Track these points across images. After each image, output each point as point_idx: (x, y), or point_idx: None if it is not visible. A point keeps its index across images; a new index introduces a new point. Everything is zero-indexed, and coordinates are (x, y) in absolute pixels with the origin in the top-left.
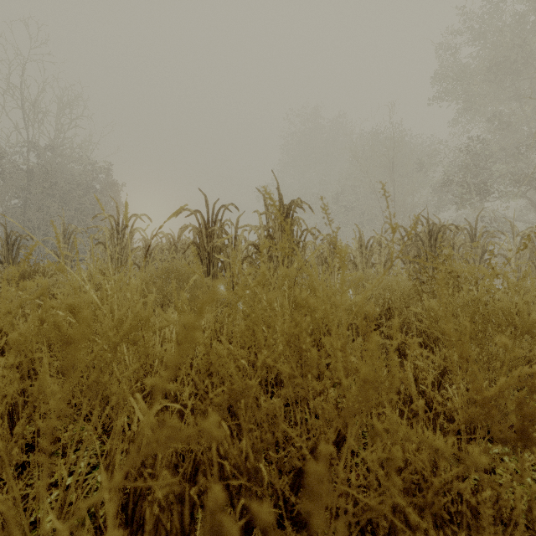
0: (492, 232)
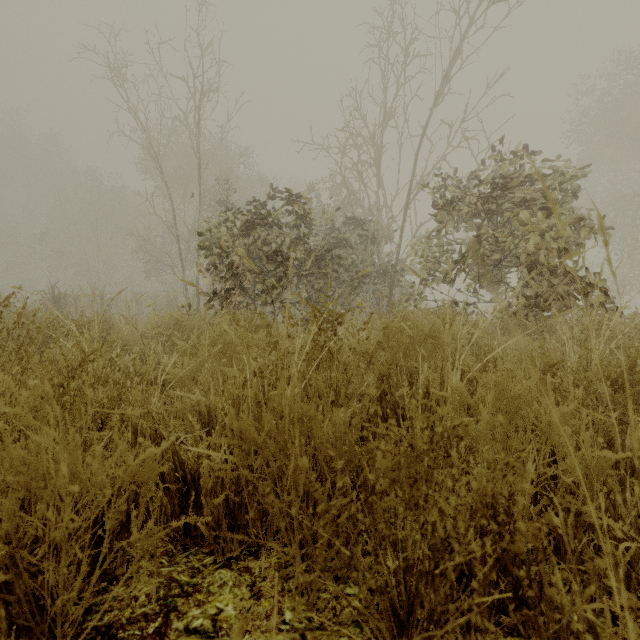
0: (115, 298)
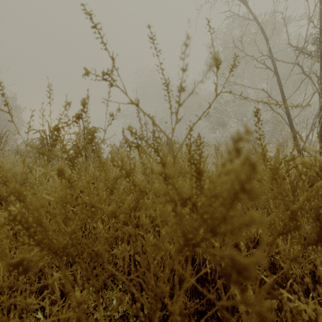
0: (204, 144)
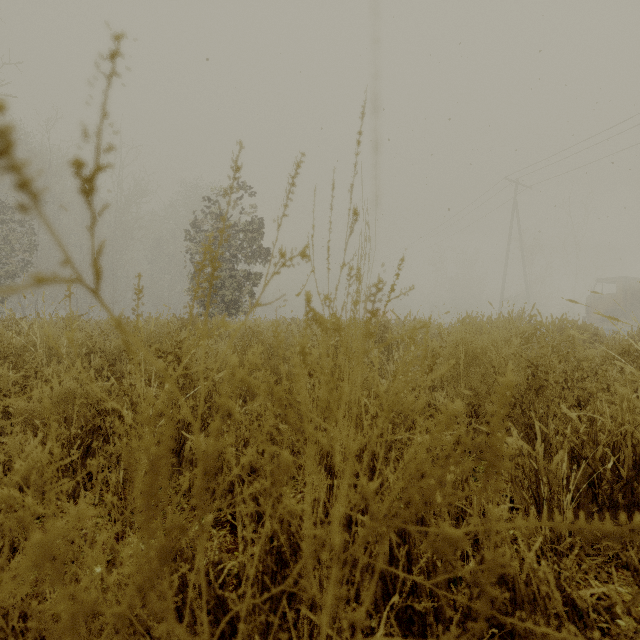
0: None
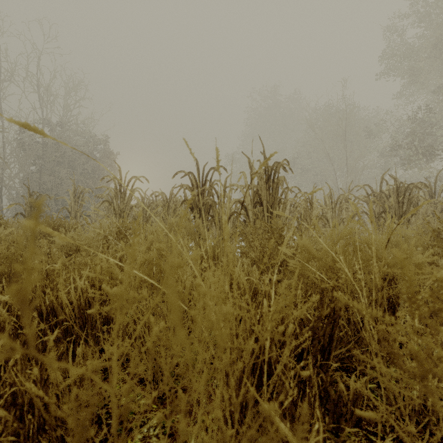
0: None
